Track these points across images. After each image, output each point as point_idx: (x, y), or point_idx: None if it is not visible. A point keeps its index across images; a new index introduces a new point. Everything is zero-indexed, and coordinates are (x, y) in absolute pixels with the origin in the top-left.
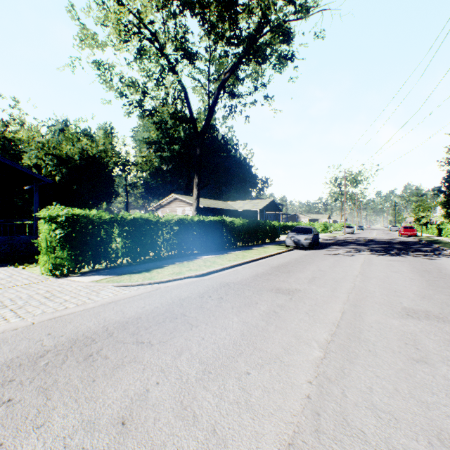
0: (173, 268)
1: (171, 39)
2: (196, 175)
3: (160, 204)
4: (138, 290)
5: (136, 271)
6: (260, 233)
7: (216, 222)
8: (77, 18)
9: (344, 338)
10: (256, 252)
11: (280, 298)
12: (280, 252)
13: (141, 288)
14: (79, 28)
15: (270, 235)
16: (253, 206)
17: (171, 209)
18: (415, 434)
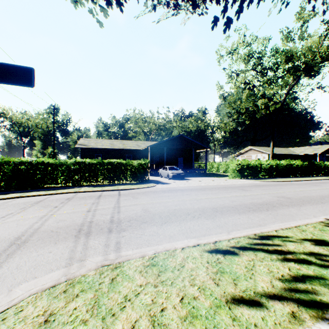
0: (269, 179)
1: (258, 80)
2: (271, 140)
3: (240, 153)
4: (263, 182)
5: (257, 179)
6: (315, 170)
7: (284, 164)
8: (219, 86)
9: (325, 189)
10: (309, 178)
11: (312, 186)
12: (325, 179)
13: (264, 182)
14: (220, 89)
15: (324, 171)
16: (313, 151)
17: (247, 155)
18: (325, 191)
